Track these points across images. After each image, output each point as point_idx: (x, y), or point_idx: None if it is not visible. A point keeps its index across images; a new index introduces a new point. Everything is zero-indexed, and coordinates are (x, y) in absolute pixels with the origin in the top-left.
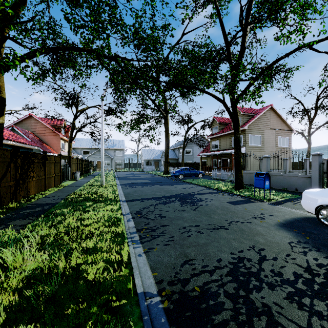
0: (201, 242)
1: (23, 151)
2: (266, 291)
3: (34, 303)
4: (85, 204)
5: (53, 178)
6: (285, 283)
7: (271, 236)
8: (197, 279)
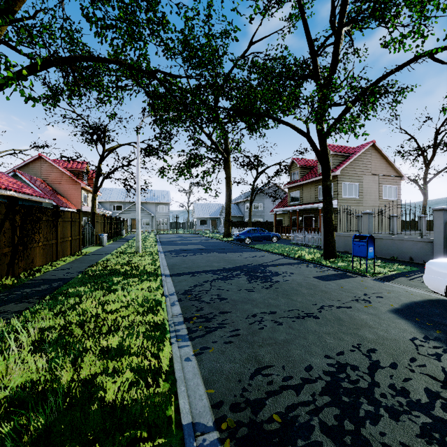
0: (280, 339)
1: (24, 205)
2: (387, 422)
3: (12, 446)
4: (112, 280)
5: (69, 243)
6: (415, 408)
7: (383, 328)
8: (276, 400)
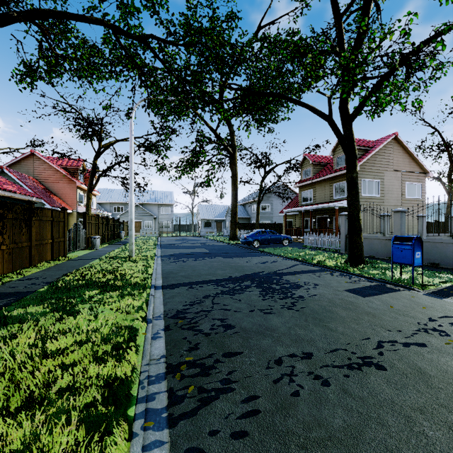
0: (336, 424)
1: None
2: None
3: None
4: (83, 295)
5: (49, 246)
6: None
7: None
8: None
